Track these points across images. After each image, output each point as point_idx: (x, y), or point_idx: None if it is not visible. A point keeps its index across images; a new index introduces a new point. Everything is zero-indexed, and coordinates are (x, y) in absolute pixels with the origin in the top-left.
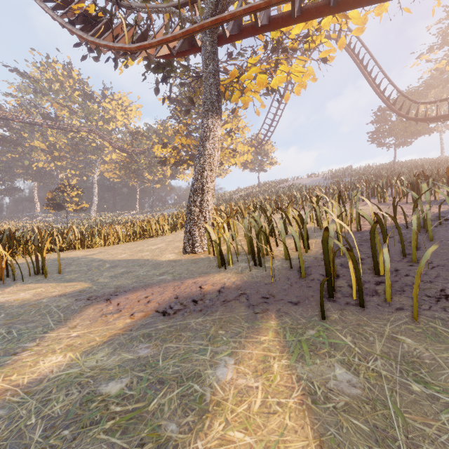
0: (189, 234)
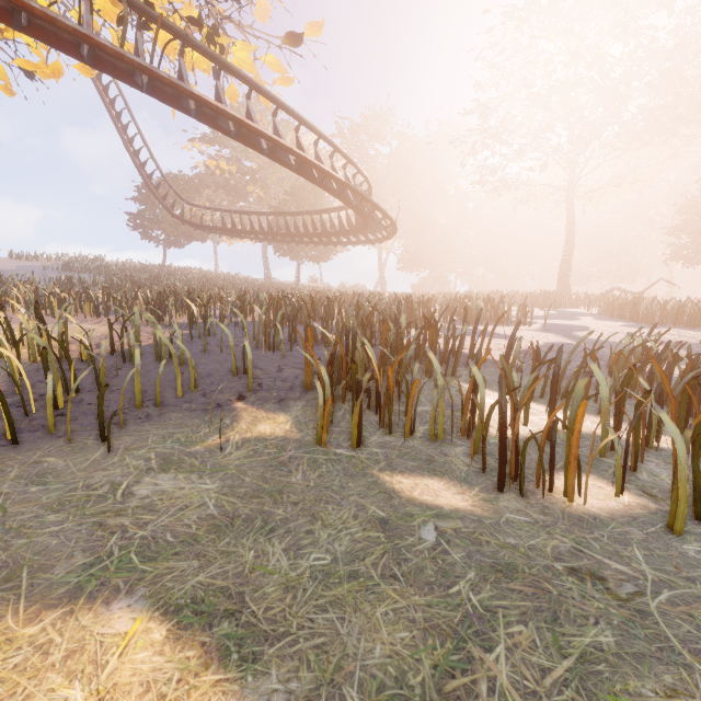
0: None
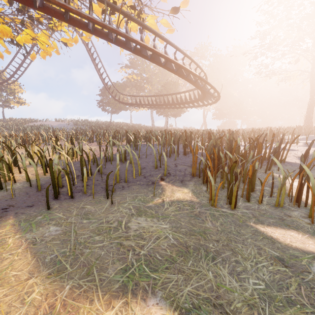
0: None
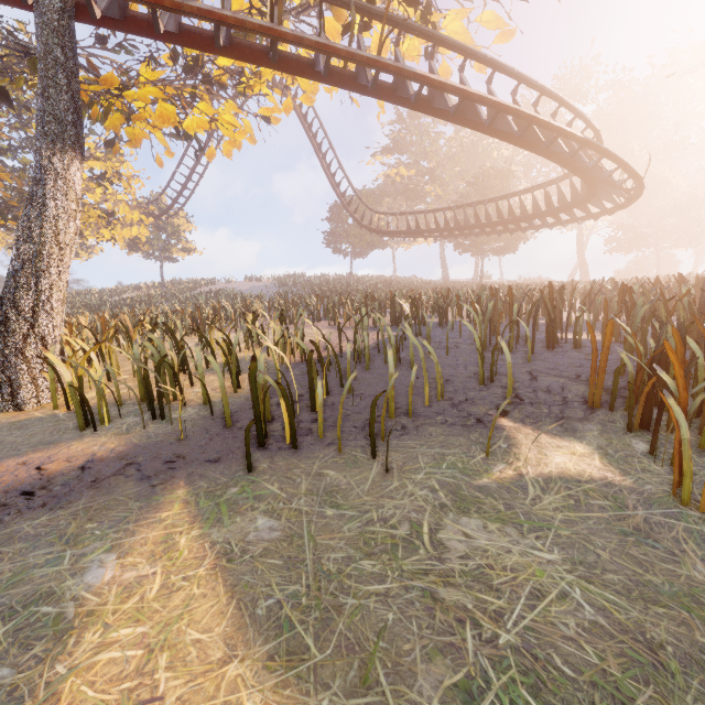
0: (1, 373)
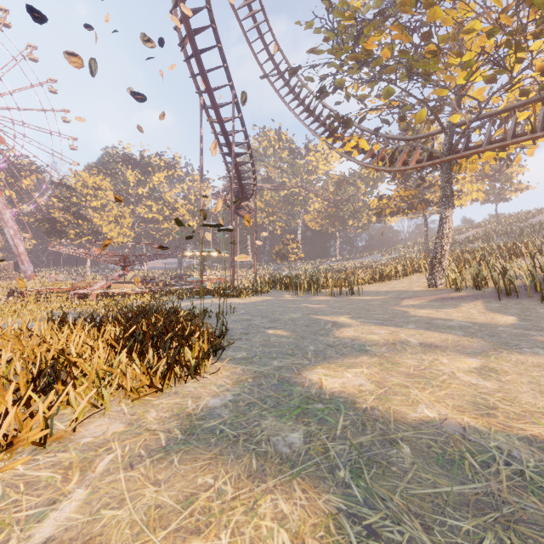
0: (432, 277)
